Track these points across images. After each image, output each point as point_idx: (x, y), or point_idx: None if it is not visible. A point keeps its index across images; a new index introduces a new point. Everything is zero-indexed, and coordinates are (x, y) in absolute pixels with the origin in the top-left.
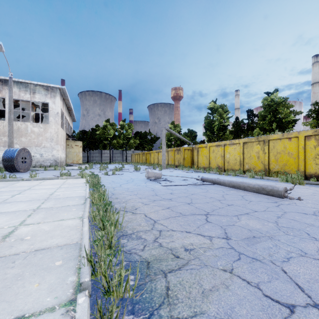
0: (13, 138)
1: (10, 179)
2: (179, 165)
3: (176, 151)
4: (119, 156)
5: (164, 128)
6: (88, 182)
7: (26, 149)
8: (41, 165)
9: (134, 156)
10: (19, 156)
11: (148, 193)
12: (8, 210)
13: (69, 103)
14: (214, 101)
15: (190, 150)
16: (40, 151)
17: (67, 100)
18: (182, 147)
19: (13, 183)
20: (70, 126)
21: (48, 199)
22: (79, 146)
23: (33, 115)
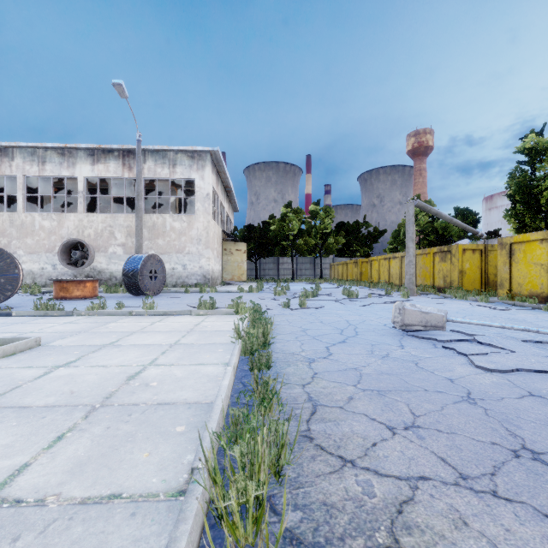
0: (142, 240)
1: (111, 312)
2: (446, 286)
3: (439, 255)
4: (309, 268)
5: (411, 203)
6: (240, 336)
7: (156, 256)
8: (183, 284)
9: (336, 268)
10: (145, 269)
11: (470, 427)
12: None
13: (227, 180)
14: (536, 133)
15: (479, 251)
16: (183, 261)
17: (223, 173)
18: (457, 245)
19: (109, 320)
20: (230, 220)
21: (100, 406)
22: (242, 252)
23: (175, 203)
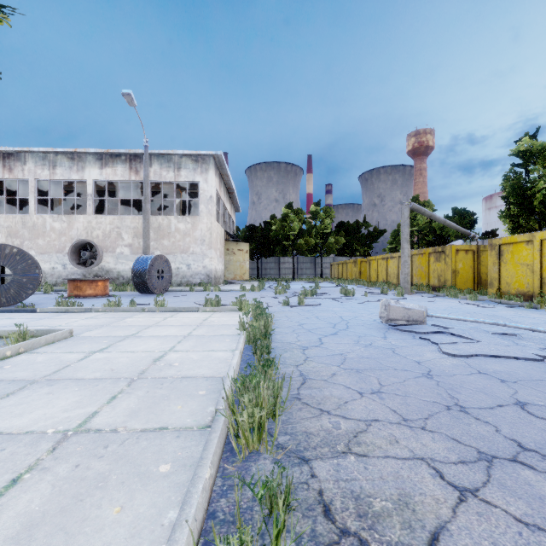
0: (149, 241)
1: (126, 309)
2: (440, 285)
3: (433, 256)
4: (309, 267)
5: (406, 206)
6: (244, 328)
7: (163, 256)
8: (188, 283)
9: (336, 268)
10: (153, 268)
11: (421, 392)
12: (9, 424)
13: (229, 182)
14: (530, 136)
15: (471, 251)
16: (187, 260)
17: (225, 176)
18: (451, 246)
19: (125, 316)
20: (232, 220)
21: (138, 378)
22: (244, 251)
23: (179, 205)
